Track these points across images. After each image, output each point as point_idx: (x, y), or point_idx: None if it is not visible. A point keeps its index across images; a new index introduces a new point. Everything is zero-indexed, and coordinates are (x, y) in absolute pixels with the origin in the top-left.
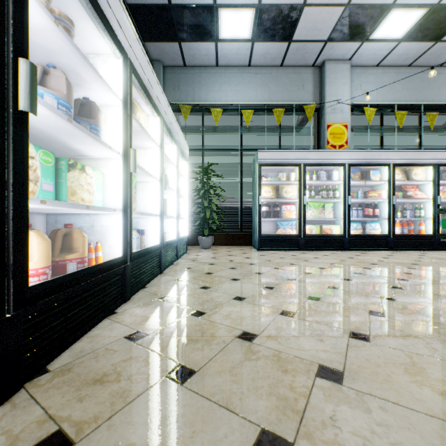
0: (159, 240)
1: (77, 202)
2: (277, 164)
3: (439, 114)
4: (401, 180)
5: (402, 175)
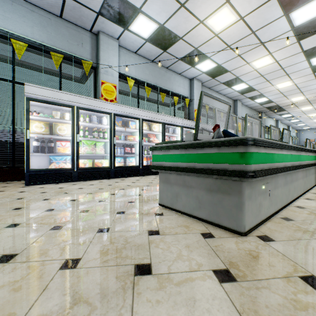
0: None
1: None
2: (50, 102)
3: (167, 96)
4: (146, 130)
5: (147, 127)
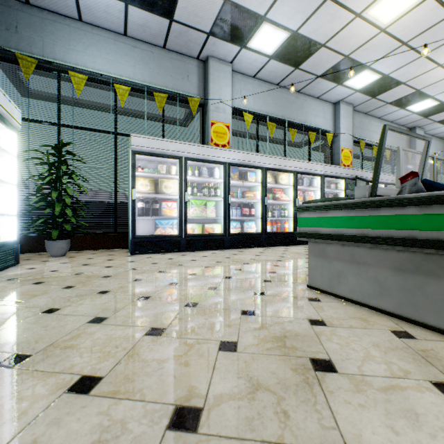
0: None
1: None
2: (155, 154)
3: (297, 132)
4: (271, 183)
5: (272, 179)
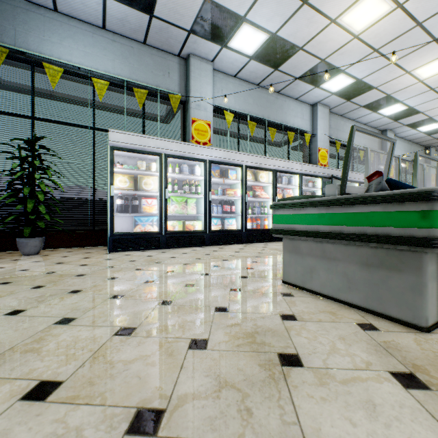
0: None
1: None
2: (135, 150)
3: (277, 132)
4: (251, 181)
5: (252, 177)
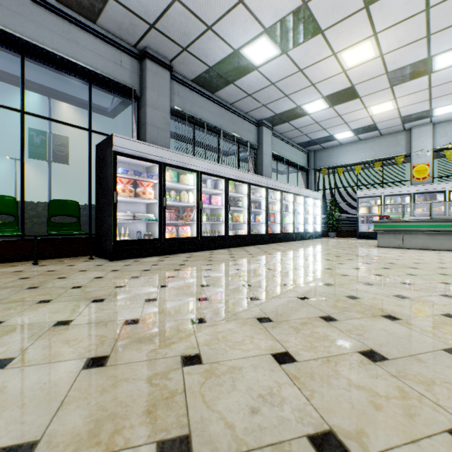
0: (303, 231)
1: (285, 223)
2: (367, 197)
3: None
4: None
5: None
